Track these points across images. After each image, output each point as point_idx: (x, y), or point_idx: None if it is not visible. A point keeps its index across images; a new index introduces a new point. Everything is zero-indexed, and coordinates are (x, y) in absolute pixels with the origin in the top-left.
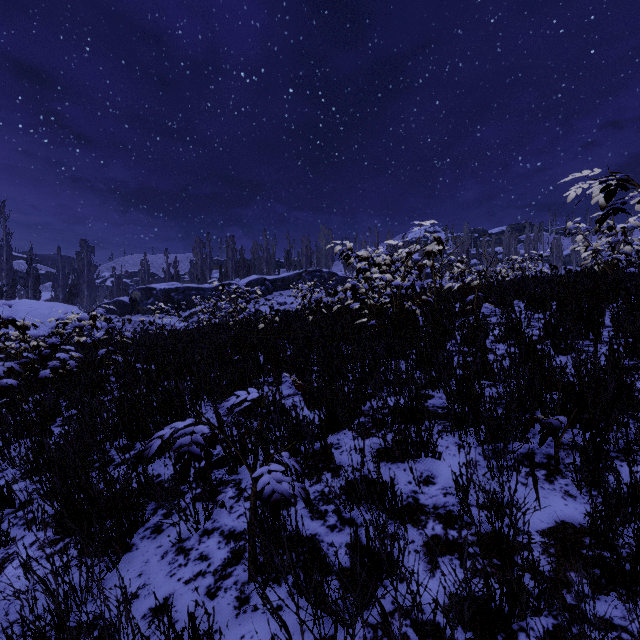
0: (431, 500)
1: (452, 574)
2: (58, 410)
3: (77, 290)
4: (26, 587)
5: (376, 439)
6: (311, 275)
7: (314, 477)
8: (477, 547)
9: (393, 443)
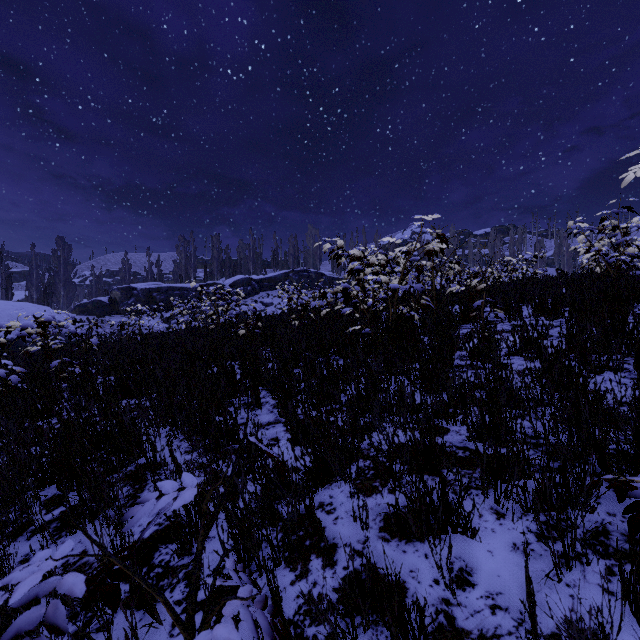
0: (474, 621)
1: None
2: None
3: (53, 289)
4: None
5: (381, 498)
6: (298, 275)
7: (298, 566)
8: None
9: (408, 514)
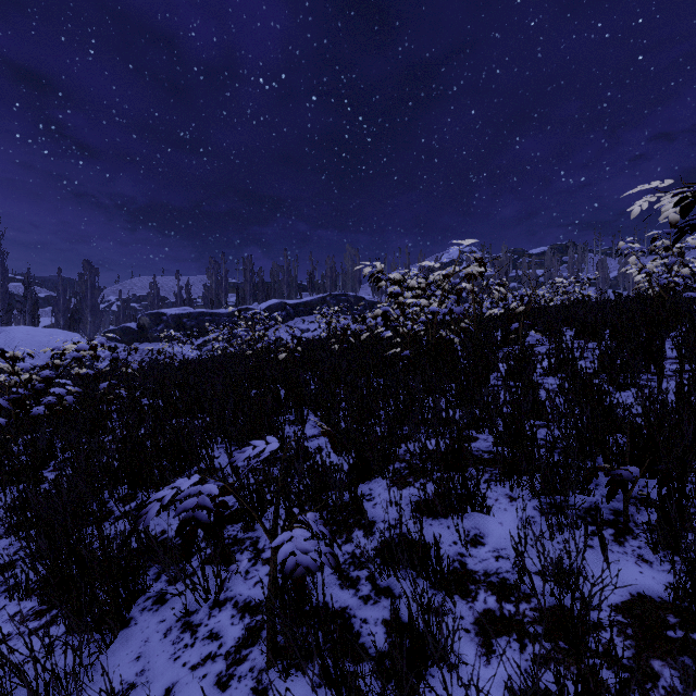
0: (481, 565)
1: (511, 661)
2: (52, 452)
3: (80, 315)
4: (3, 672)
5: (414, 489)
6: (336, 299)
7: (343, 535)
8: (539, 626)
9: (434, 495)
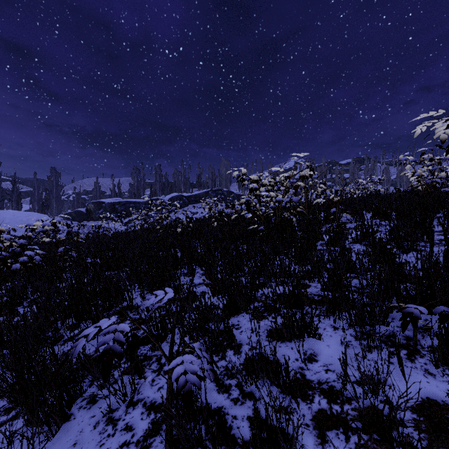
0: (315, 376)
1: (339, 448)
2: (25, 294)
3: (48, 203)
4: None
5: (268, 321)
6: (215, 193)
7: (220, 354)
8: (358, 422)
9: (282, 326)
